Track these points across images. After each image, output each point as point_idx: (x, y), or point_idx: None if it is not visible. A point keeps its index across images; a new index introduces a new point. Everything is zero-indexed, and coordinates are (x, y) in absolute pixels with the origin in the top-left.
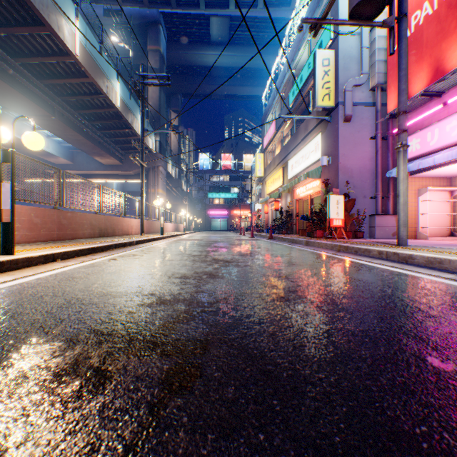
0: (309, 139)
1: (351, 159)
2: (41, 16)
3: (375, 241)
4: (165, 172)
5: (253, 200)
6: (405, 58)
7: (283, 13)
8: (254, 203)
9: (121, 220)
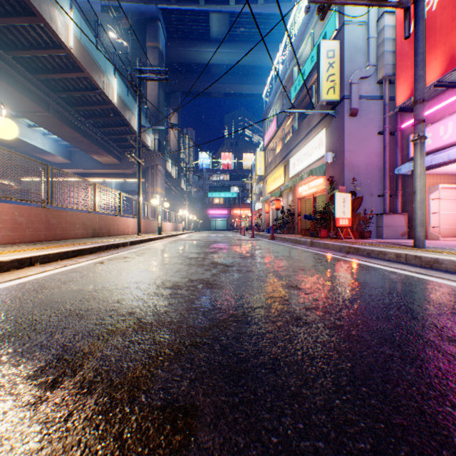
0: (312, 135)
1: (357, 155)
2: (31, 6)
3: (385, 242)
4: (164, 171)
5: (253, 199)
6: (423, 42)
7: (283, 9)
8: (254, 203)
9: (116, 219)
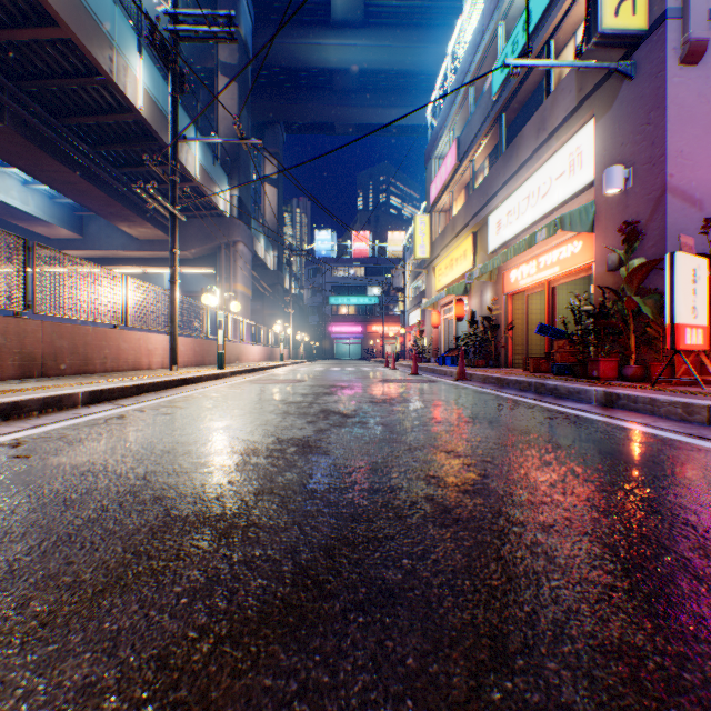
0: (552, 148)
1: (701, 166)
2: None
3: None
4: (250, 254)
5: (406, 307)
6: None
7: None
8: (408, 313)
9: (111, 335)
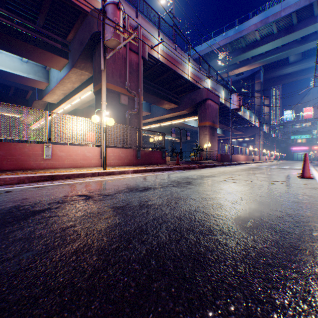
0: None
1: None
2: (237, 113)
3: None
4: (262, 133)
5: None
6: None
7: None
8: None
9: (253, 157)
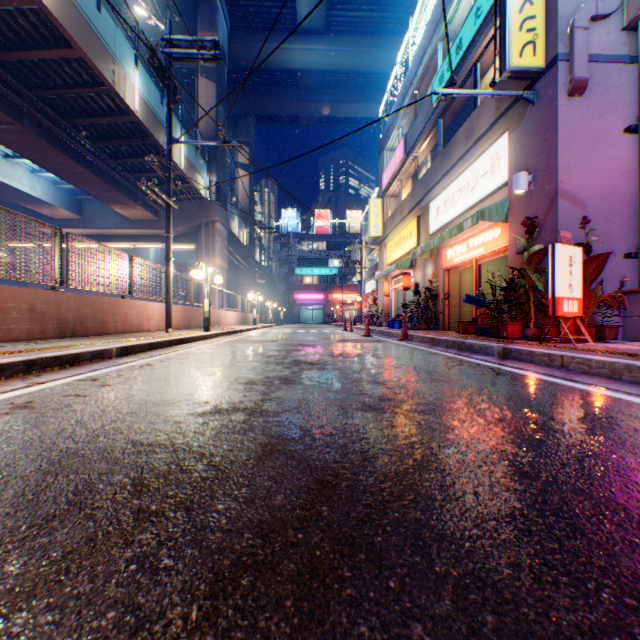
0: (477, 152)
1: (584, 174)
2: None
3: None
4: (226, 232)
5: (363, 277)
6: None
7: None
8: (364, 282)
9: (121, 304)
